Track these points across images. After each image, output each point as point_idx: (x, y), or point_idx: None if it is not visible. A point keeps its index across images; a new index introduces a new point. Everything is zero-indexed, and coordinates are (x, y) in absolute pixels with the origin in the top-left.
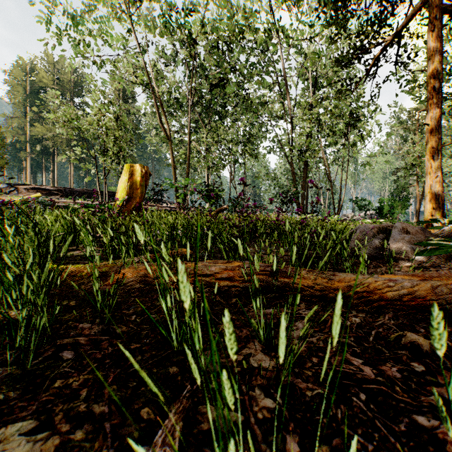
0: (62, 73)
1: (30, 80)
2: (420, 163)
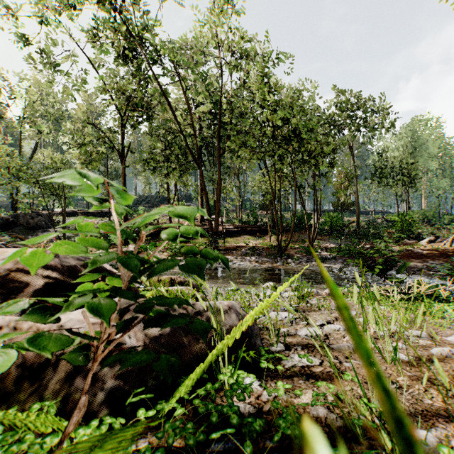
0: None
1: None
2: None
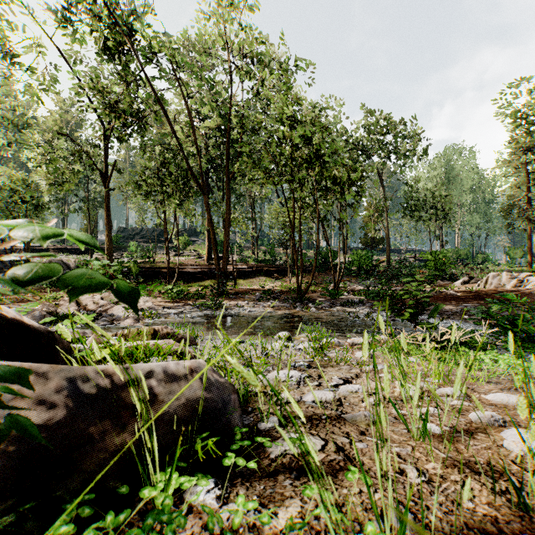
0: None
1: None
2: None
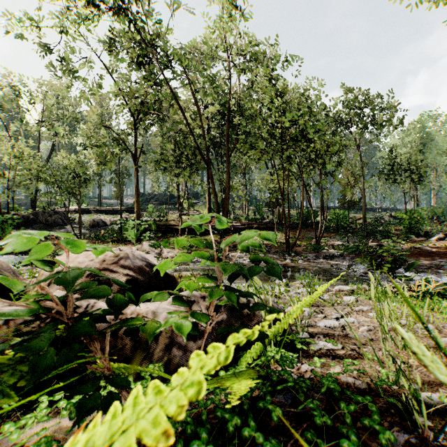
0: None
1: None
2: None
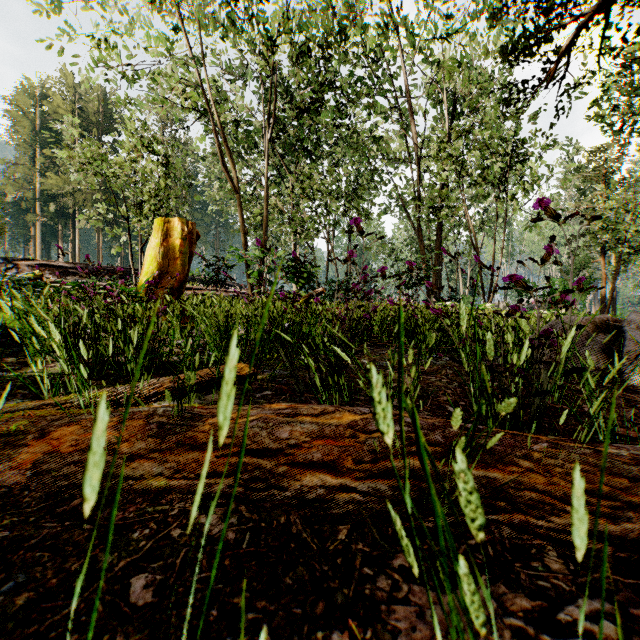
0: (86, 100)
1: (40, 111)
2: (613, 225)
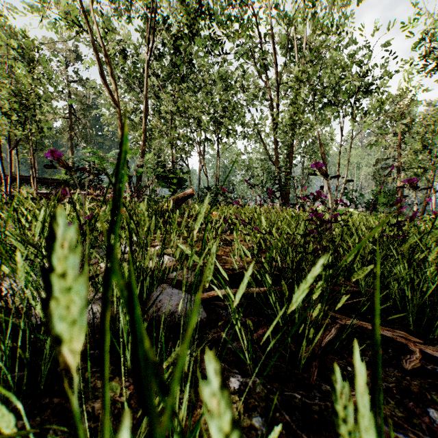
0: None
1: None
2: (430, 146)
